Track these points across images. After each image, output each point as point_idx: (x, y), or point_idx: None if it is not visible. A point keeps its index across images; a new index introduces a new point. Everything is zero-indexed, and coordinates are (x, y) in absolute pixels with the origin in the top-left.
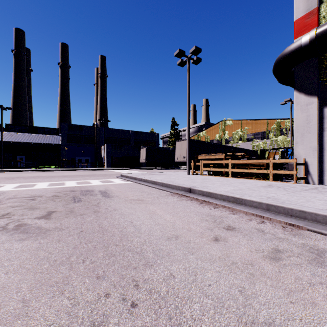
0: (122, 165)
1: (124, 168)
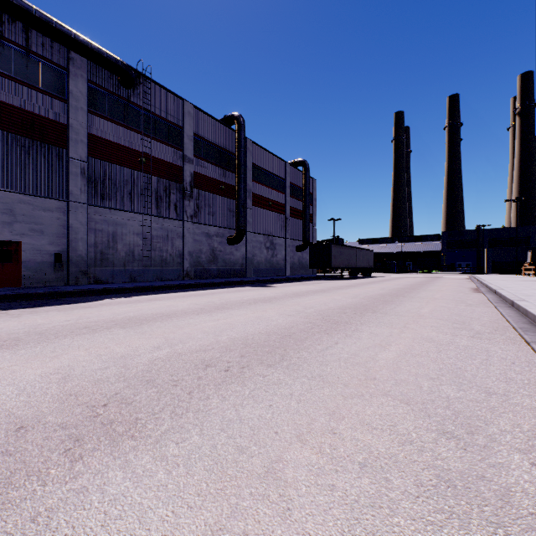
0: (507, 270)
1: (503, 273)
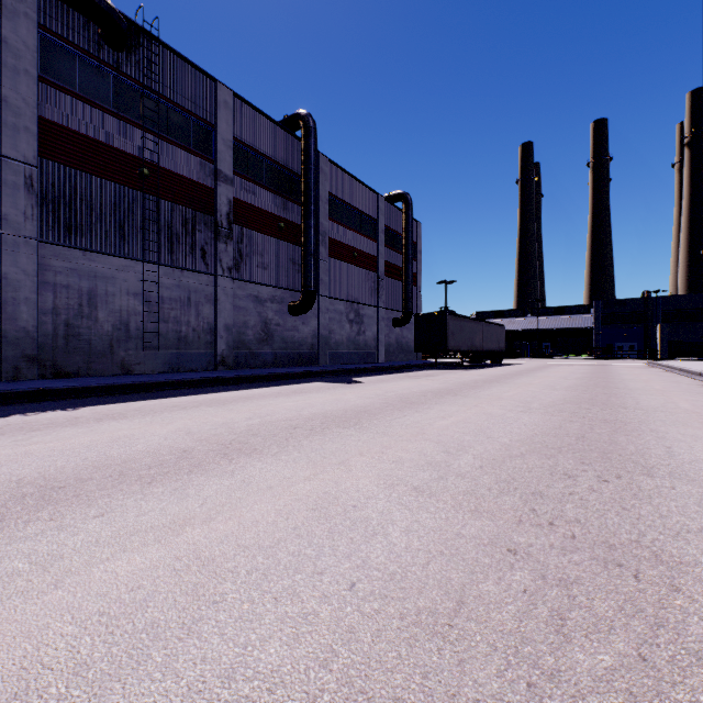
0: (690, 355)
1: (687, 358)
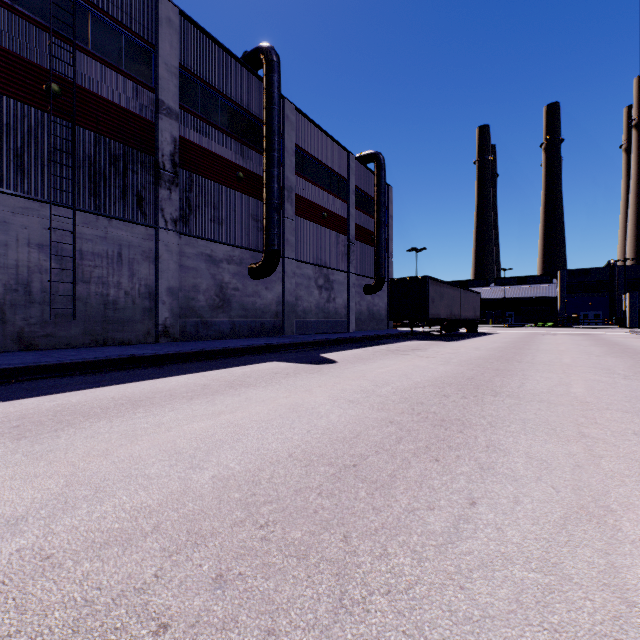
0: None
1: None
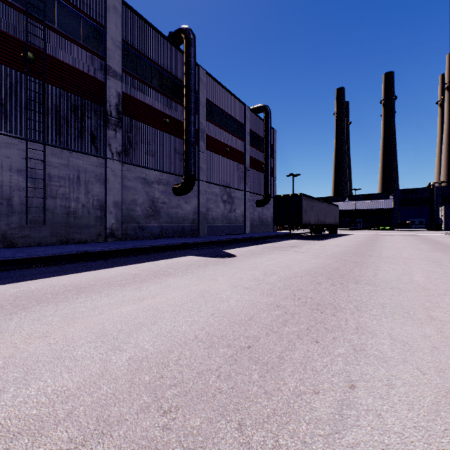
0: None
1: None
